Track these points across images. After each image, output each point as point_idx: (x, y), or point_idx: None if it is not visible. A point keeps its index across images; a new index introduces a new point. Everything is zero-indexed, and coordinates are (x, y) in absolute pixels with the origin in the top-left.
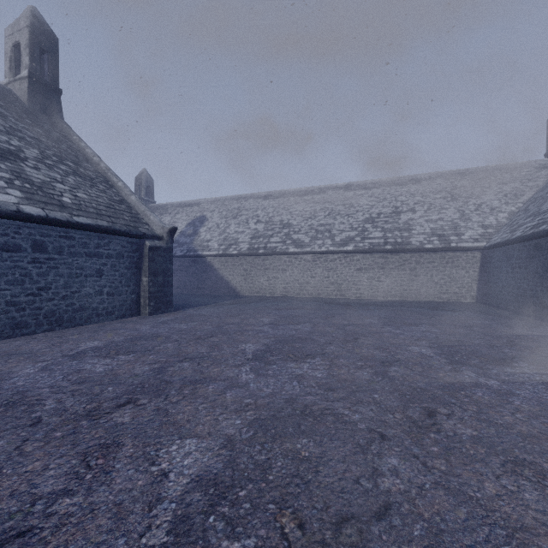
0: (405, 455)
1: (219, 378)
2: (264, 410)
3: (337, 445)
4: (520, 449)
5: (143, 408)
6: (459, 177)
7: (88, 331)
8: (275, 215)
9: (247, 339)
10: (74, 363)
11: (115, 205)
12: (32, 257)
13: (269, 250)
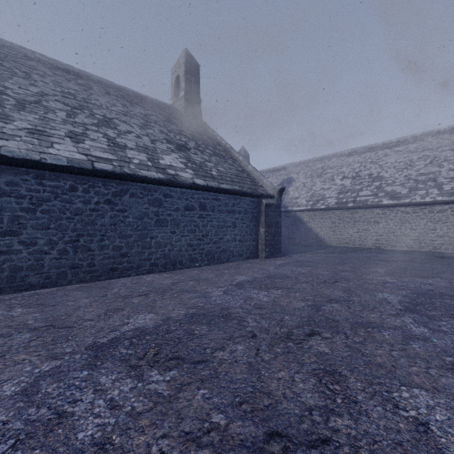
0: None
1: (385, 325)
2: None
3: None
4: None
5: (332, 342)
6: None
7: (232, 268)
8: (362, 170)
9: (377, 288)
10: (242, 291)
11: (240, 174)
12: (199, 214)
13: (359, 203)
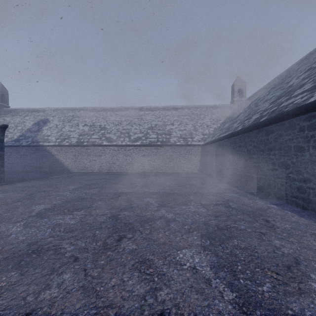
0: (79, 270)
1: None
2: (2, 254)
3: (36, 272)
4: (150, 253)
5: None
6: (195, 109)
7: None
8: (96, 121)
9: (44, 201)
10: None
11: None
12: None
13: (90, 143)
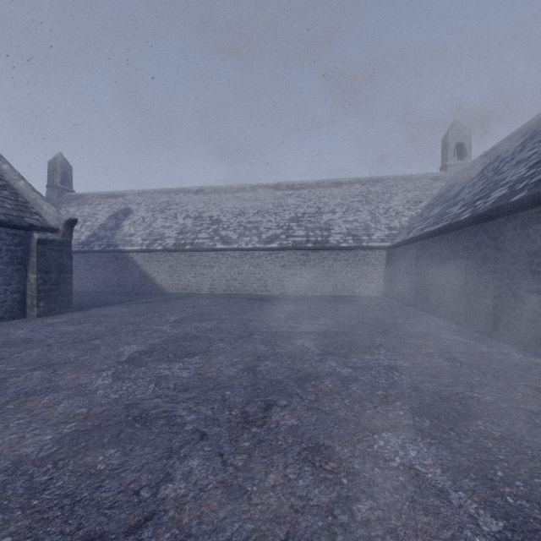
0: (212, 454)
1: (67, 386)
2: (91, 420)
3: (146, 452)
4: (325, 435)
5: None
6: (373, 183)
7: None
8: (205, 210)
9: (135, 340)
10: None
11: None
12: None
13: (196, 246)
